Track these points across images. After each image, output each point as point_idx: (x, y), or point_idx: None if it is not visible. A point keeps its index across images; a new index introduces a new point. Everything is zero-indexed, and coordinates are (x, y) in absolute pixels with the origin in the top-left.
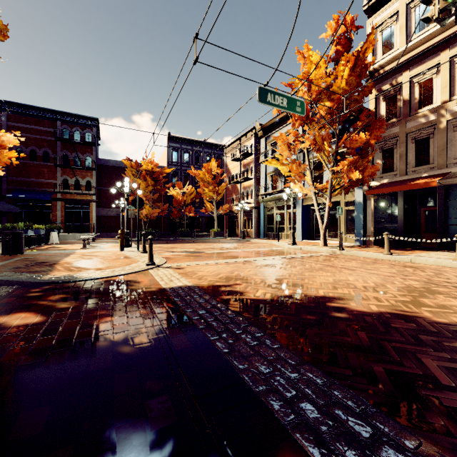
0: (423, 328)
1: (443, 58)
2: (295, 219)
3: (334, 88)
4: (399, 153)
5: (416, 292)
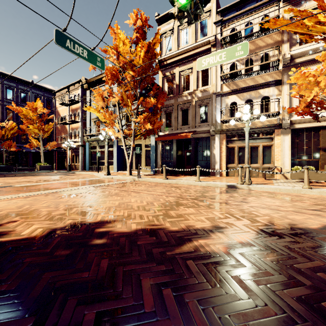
0: (159, 239)
1: (194, 65)
2: (112, 156)
3: (135, 62)
4: (174, 116)
5: (169, 206)
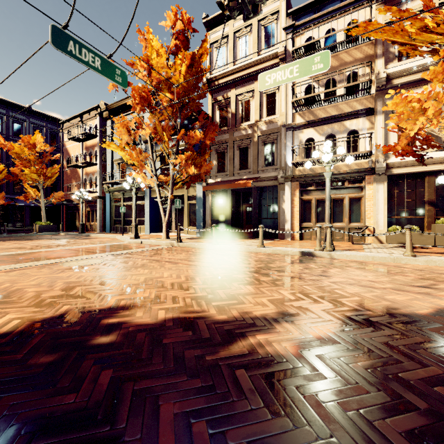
0: (198, 335)
1: (256, 86)
2: (143, 212)
3: (173, 80)
4: (229, 156)
5: (218, 282)
